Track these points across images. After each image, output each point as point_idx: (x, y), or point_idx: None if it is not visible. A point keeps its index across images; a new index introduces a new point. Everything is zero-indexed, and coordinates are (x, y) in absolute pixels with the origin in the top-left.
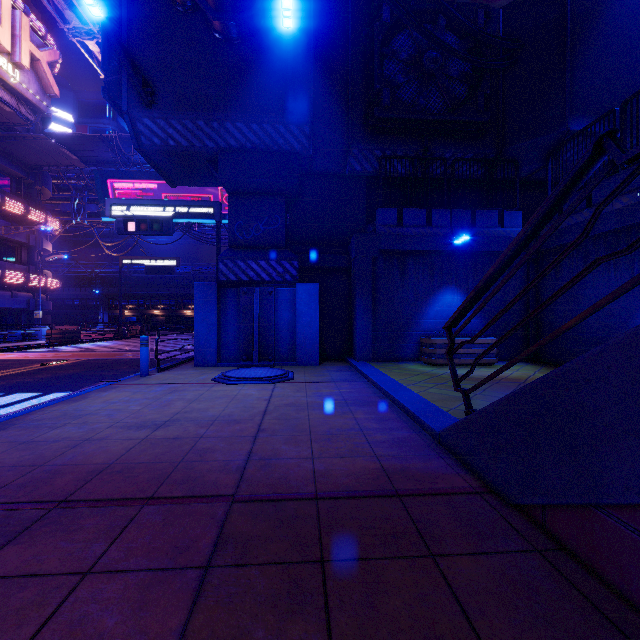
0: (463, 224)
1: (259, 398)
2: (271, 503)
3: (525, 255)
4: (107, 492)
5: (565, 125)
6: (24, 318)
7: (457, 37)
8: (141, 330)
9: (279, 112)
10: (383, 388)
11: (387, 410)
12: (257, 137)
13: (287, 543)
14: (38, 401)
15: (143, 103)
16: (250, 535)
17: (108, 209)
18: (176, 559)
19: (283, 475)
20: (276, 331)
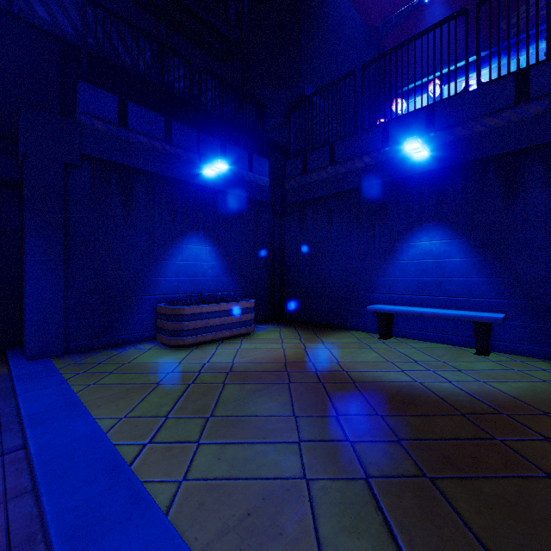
0: (213, 155)
1: None
2: None
3: None
4: None
5: (302, 87)
6: None
7: None
8: None
9: None
10: (46, 524)
11: None
12: None
13: None
14: None
15: None
16: None
17: None
18: None
19: None
20: None
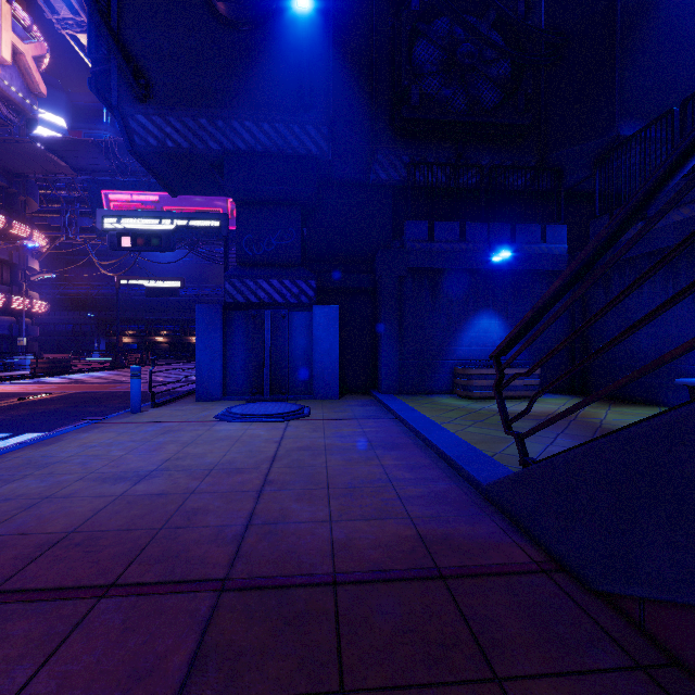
0: (501, 239)
1: (268, 440)
2: (274, 591)
3: (606, 263)
4: (55, 577)
5: (615, 129)
6: (6, 345)
7: (494, 30)
8: (141, 359)
9: (294, 110)
10: (414, 427)
11: (420, 454)
12: (268, 138)
13: (293, 660)
14: (4, 444)
15: (136, 97)
16: (242, 646)
17: (99, 221)
18: (131, 692)
19: (292, 547)
20: (290, 360)
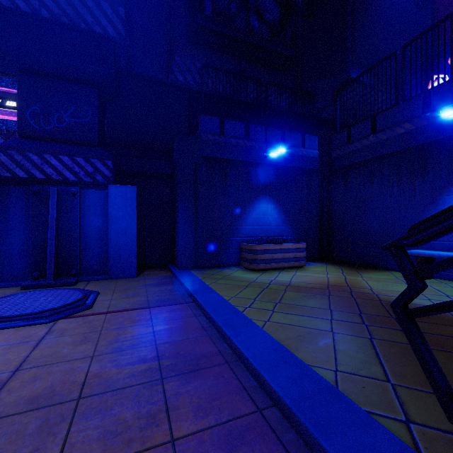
0: (275, 141)
1: None
2: None
3: None
4: None
5: (347, 72)
6: None
7: None
8: None
9: None
10: (216, 321)
11: (232, 385)
12: (56, 4)
13: None
14: None
15: None
16: None
17: None
18: None
19: None
20: (82, 240)
